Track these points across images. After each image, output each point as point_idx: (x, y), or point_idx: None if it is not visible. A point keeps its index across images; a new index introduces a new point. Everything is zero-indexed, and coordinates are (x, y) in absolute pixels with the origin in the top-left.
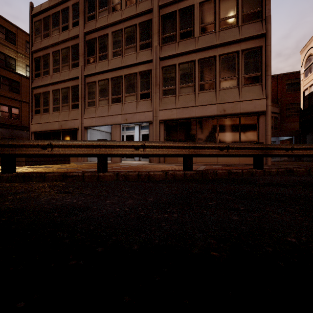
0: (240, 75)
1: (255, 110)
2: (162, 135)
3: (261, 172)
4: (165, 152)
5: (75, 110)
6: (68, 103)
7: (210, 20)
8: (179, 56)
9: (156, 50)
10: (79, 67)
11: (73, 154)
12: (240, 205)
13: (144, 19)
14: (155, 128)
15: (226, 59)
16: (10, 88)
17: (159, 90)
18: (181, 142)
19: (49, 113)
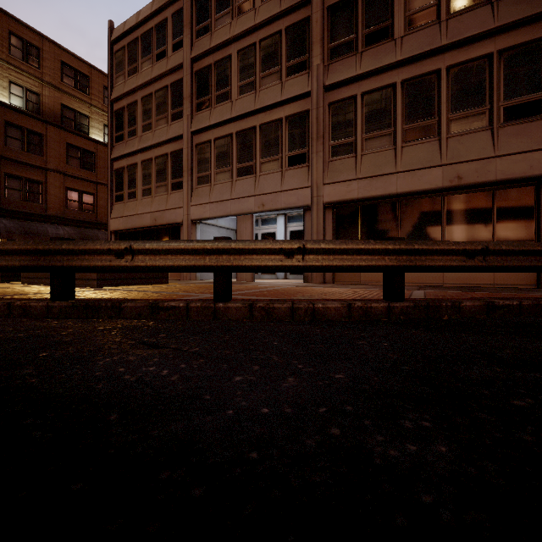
0: (496, 103)
1: (531, 174)
2: (330, 231)
3: None
4: (347, 262)
5: (177, 193)
6: (165, 181)
7: None
8: (363, 80)
9: (317, 73)
10: (184, 119)
11: (169, 266)
12: None
13: (295, 20)
14: (316, 219)
15: (463, 73)
16: (81, 163)
17: (324, 147)
18: (380, 241)
19: (136, 200)
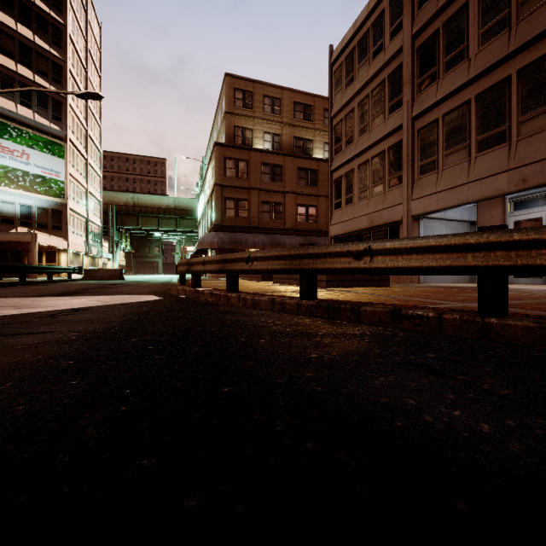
0: None
1: None
2: None
3: None
4: None
5: (395, 189)
6: (382, 179)
7: None
8: None
9: None
10: (403, 106)
11: (414, 267)
12: None
13: None
14: None
15: None
16: (307, 181)
17: None
18: None
19: (353, 204)
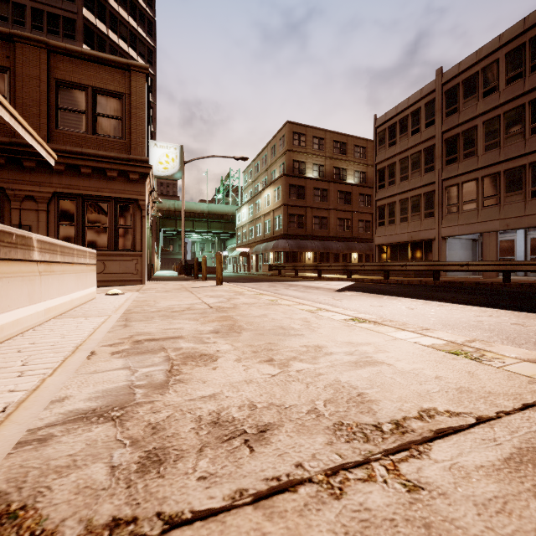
0: None
1: None
2: None
3: None
4: None
5: (429, 219)
6: (419, 212)
7: None
8: None
9: None
10: (436, 172)
11: (483, 270)
12: None
13: None
14: None
15: None
16: (344, 201)
17: None
18: None
19: (395, 225)
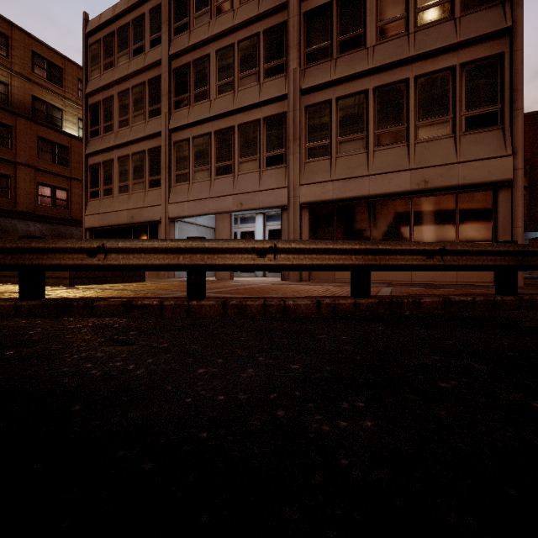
0: (459, 113)
1: (488, 179)
2: (306, 231)
3: (514, 301)
4: (317, 261)
5: (155, 190)
6: (143, 178)
7: (397, 12)
8: (338, 85)
9: (294, 77)
10: (162, 116)
11: (142, 265)
12: (527, 393)
13: (273, 23)
14: (292, 219)
15: (430, 84)
16: (54, 157)
17: (300, 149)
18: (347, 241)
19: (112, 197)
